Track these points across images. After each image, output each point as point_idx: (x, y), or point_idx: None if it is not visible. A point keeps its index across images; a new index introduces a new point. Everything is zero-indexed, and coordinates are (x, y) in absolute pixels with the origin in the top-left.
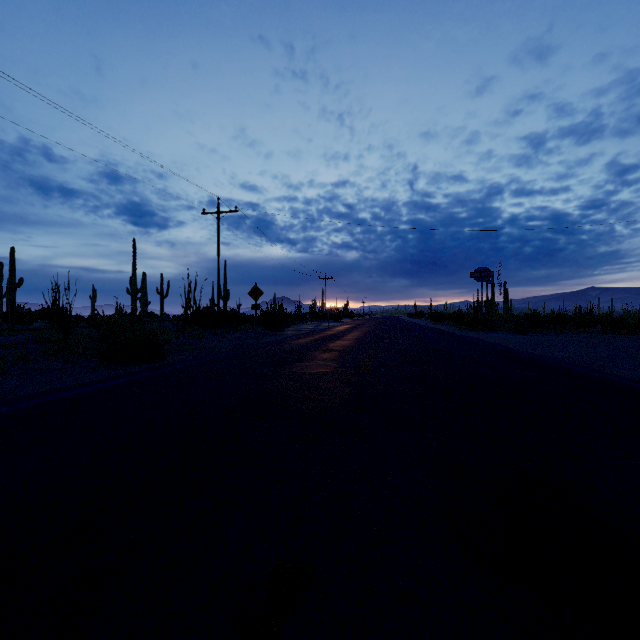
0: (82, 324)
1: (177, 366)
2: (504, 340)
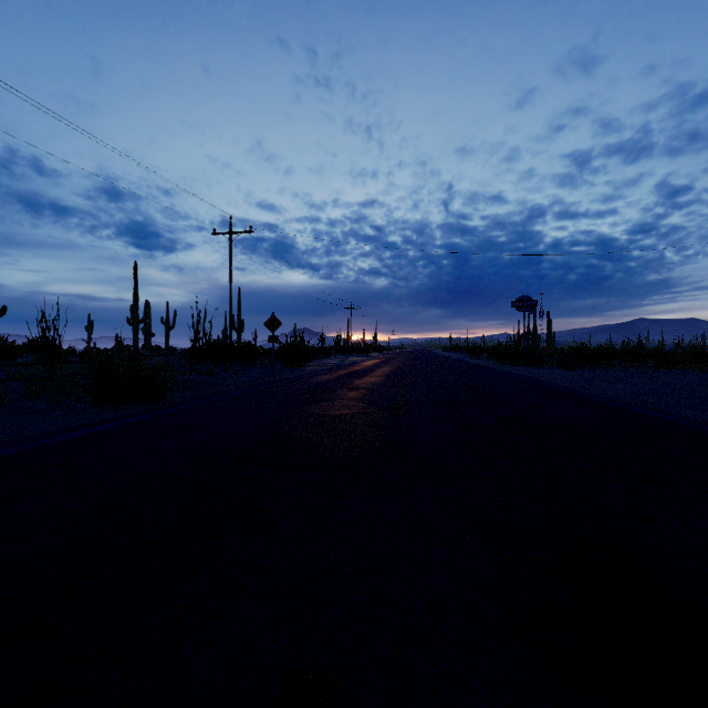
0: (75, 359)
1: (180, 407)
2: (549, 376)
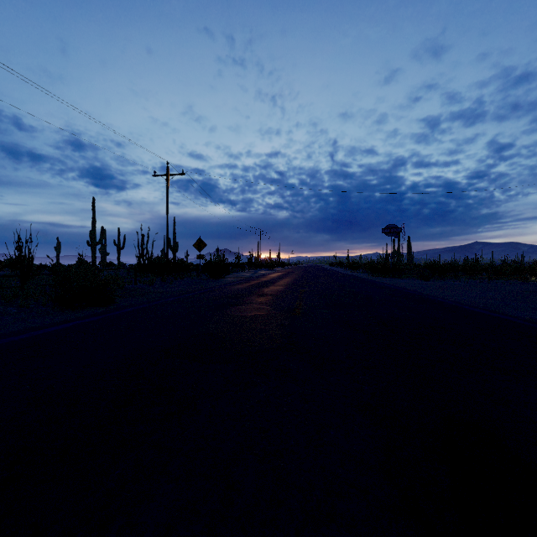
0: (46, 272)
1: (125, 310)
2: (411, 285)
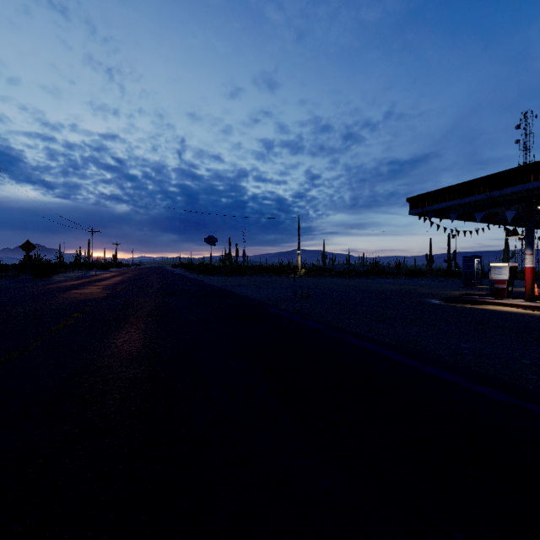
0: None
1: None
2: (211, 279)
